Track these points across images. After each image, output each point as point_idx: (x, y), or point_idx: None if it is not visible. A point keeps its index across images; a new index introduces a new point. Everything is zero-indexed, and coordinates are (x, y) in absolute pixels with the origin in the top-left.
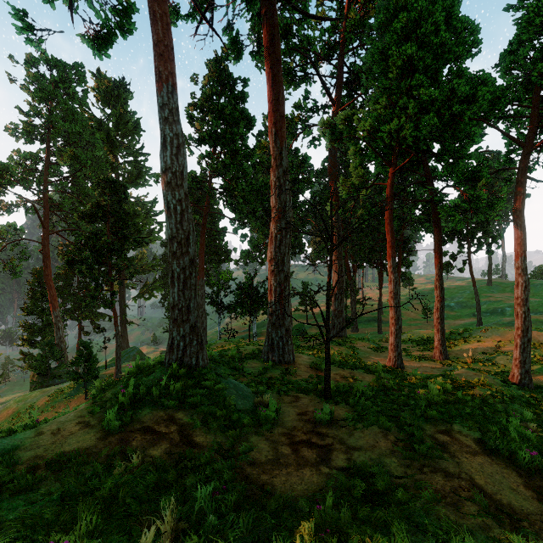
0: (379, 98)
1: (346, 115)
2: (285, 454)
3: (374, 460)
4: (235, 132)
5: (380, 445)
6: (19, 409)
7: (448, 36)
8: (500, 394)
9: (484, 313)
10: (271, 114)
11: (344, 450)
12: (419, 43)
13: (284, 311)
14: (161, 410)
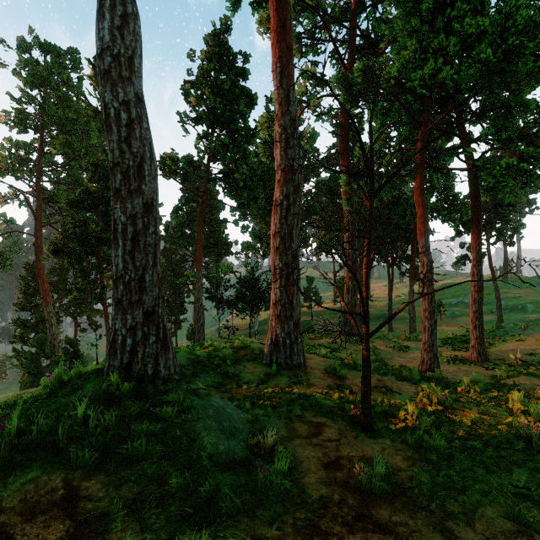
0: (407, 42)
1: (366, 64)
2: None
3: None
4: (235, 110)
5: None
6: None
7: None
8: None
9: (502, 310)
10: (276, 46)
11: None
12: None
13: (292, 300)
14: (61, 471)
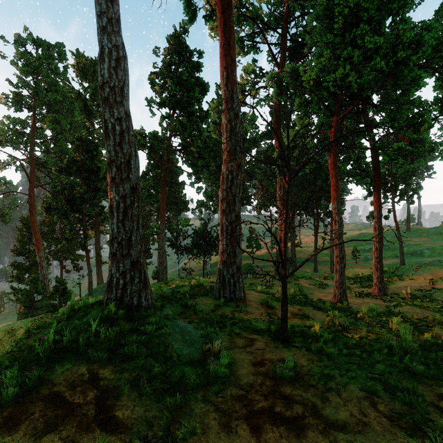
0: (324, 51)
1: (293, 68)
2: (241, 437)
3: None
4: (191, 96)
5: (371, 422)
6: (3, 337)
7: None
8: None
9: (405, 255)
10: (223, 59)
11: (323, 430)
12: None
13: (235, 250)
14: (85, 364)
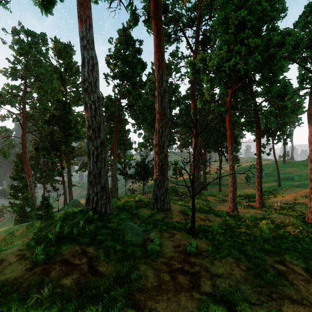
0: (222, 46)
1: (202, 57)
2: (165, 280)
3: (233, 286)
4: (134, 72)
5: (235, 273)
6: (6, 236)
7: (267, 4)
8: (305, 231)
9: (281, 179)
10: (156, 54)
11: (209, 277)
12: (248, 11)
13: (164, 177)
14: (78, 245)
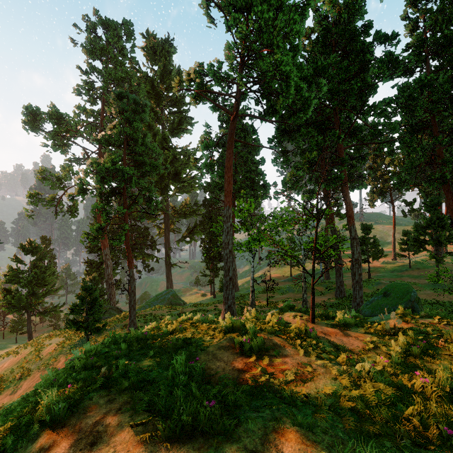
0: None
1: None
2: None
3: None
4: None
5: None
6: (28, 355)
7: None
8: None
9: None
10: None
11: None
12: None
13: None
14: None
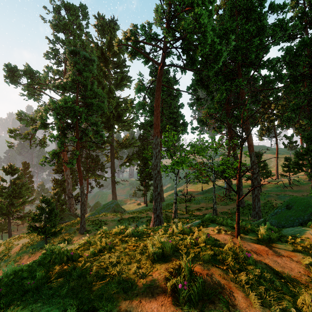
0: None
1: None
2: None
3: None
4: None
5: None
6: (0, 253)
7: None
8: None
9: None
10: None
11: None
12: None
13: None
14: None
